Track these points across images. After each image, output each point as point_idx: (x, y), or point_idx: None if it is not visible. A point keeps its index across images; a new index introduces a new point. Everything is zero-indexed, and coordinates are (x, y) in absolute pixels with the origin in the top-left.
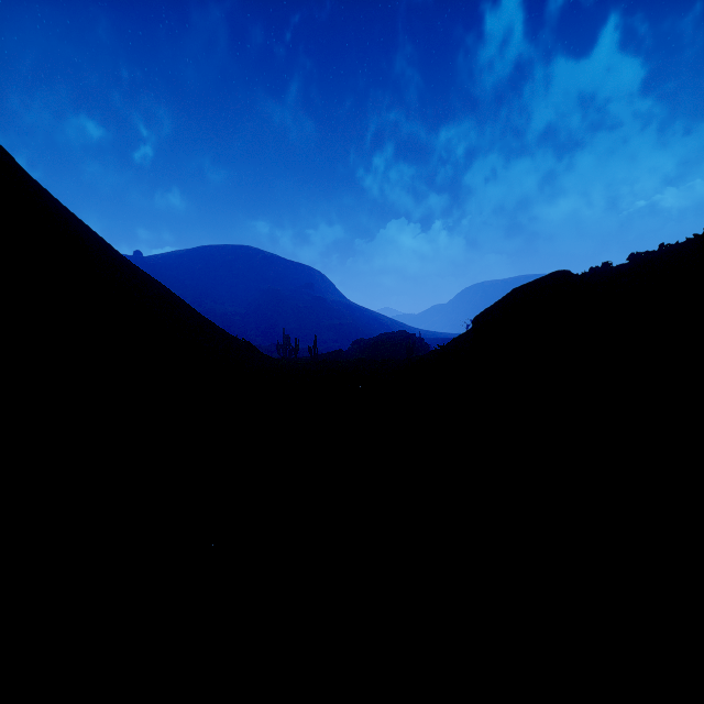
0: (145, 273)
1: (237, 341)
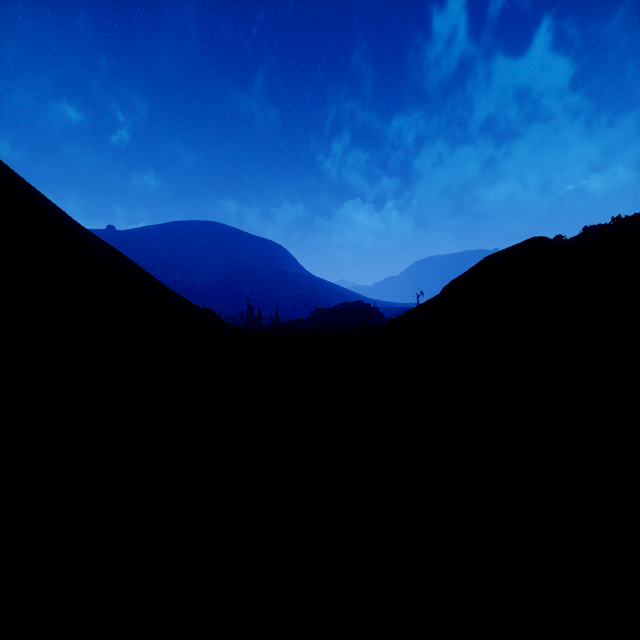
0: (105, 243)
1: (199, 311)
